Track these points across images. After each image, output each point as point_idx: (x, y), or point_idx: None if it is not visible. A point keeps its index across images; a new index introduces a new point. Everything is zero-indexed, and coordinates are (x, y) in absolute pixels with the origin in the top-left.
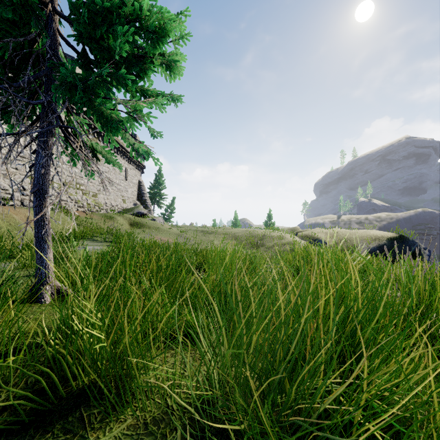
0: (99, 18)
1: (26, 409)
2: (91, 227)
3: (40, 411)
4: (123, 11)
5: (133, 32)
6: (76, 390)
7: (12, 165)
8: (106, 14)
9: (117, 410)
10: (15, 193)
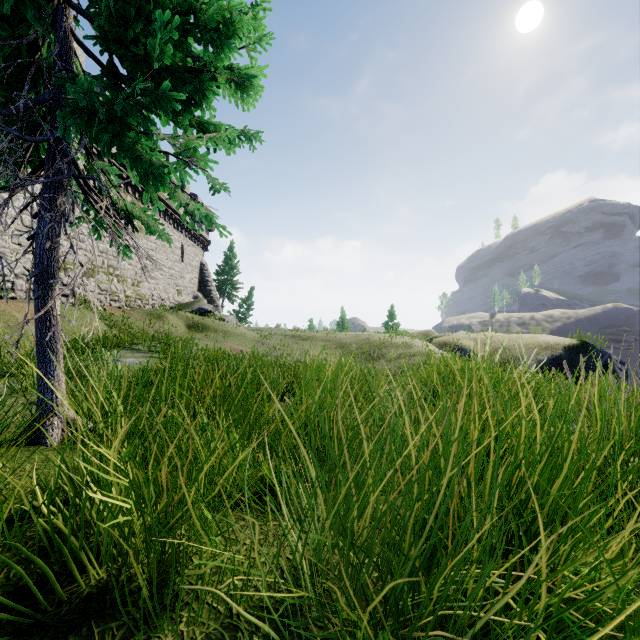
0: (132, 11)
1: (2, 621)
2: (129, 330)
3: (25, 625)
4: (171, 2)
5: (184, 31)
6: (86, 589)
7: (14, 239)
8: (142, 4)
9: (150, 622)
10: (18, 280)
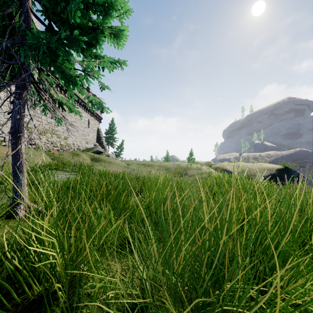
0: None
1: None
2: (62, 161)
3: None
4: None
5: (87, 7)
6: (32, 297)
7: (5, 116)
8: None
9: None
10: (7, 136)
